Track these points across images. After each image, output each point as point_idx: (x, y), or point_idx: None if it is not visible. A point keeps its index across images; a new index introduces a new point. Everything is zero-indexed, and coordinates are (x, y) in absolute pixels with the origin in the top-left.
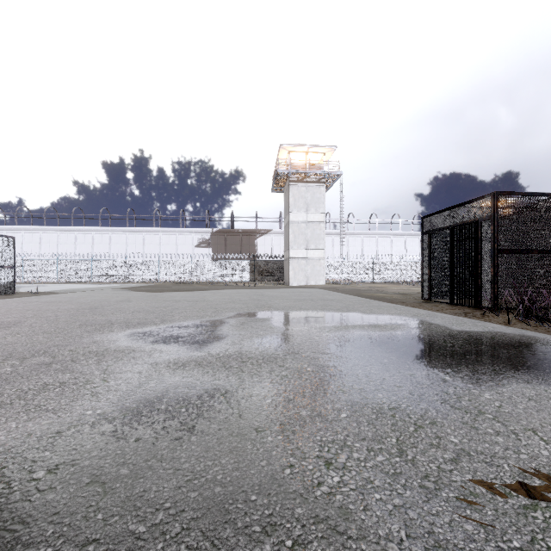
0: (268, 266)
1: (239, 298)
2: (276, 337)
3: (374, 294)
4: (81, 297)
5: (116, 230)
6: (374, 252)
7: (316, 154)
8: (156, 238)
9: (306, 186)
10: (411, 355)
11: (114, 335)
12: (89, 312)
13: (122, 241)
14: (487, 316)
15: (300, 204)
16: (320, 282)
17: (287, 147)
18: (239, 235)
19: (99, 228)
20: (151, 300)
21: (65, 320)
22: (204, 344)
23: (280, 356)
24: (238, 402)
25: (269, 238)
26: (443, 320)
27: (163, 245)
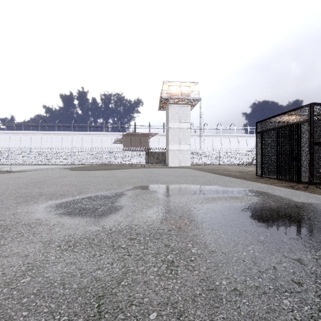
0: (156, 155)
1: (137, 175)
2: (161, 208)
3: (223, 172)
4: (36, 174)
5: (66, 133)
6: (219, 146)
7: (185, 87)
8: (89, 138)
9: (179, 106)
10: (282, 231)
11: (35, 206)
12: (32, 185)
13: (69, 140)
14: (309, 188)
15: (175, 117)
16: (188, 164)
17: (168, 83)
18: (139, 136)
19: (55, 132)
20: (80, 176)
21: (9, 192)
22: (102, 217)
23: (165, 232)
24: (115, 319)
25: (157, 138)
26: (282, 192)
27: (93, 142)
